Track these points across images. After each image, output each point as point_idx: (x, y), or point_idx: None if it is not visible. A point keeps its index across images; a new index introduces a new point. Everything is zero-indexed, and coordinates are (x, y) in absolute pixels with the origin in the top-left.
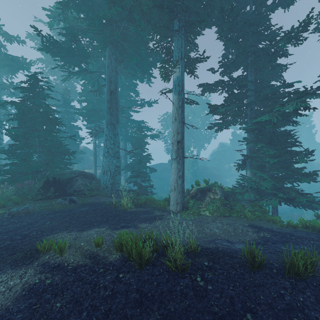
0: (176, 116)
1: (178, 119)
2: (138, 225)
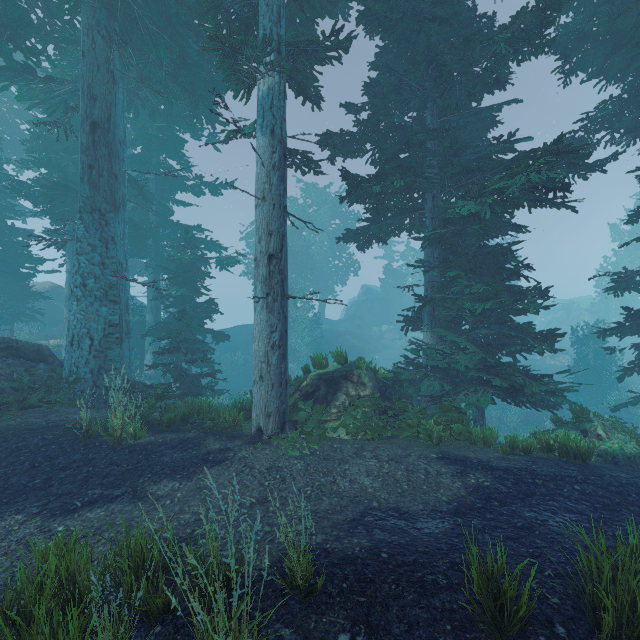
0: (266, 189)
1: (270, 197)
2: (146, 490)
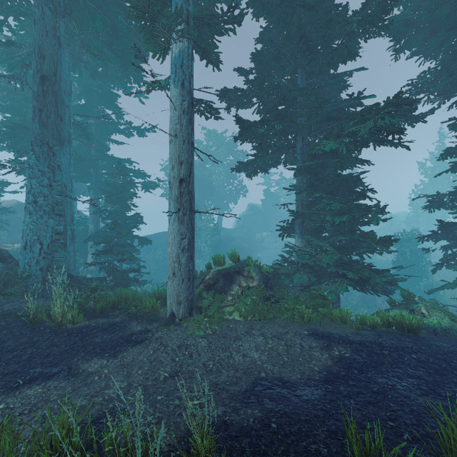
0: (178, 129)
1: (181, 135)
2: (79, 367)
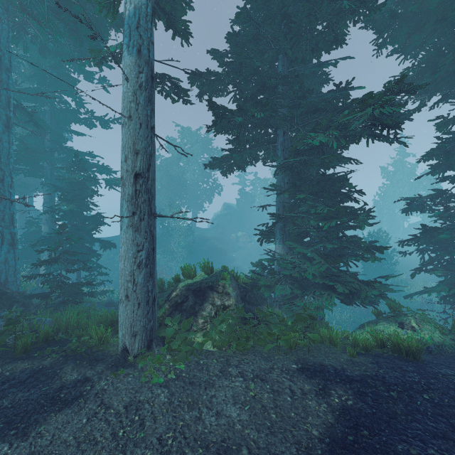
0: (132, 108)
1: (136, 116)
2: None
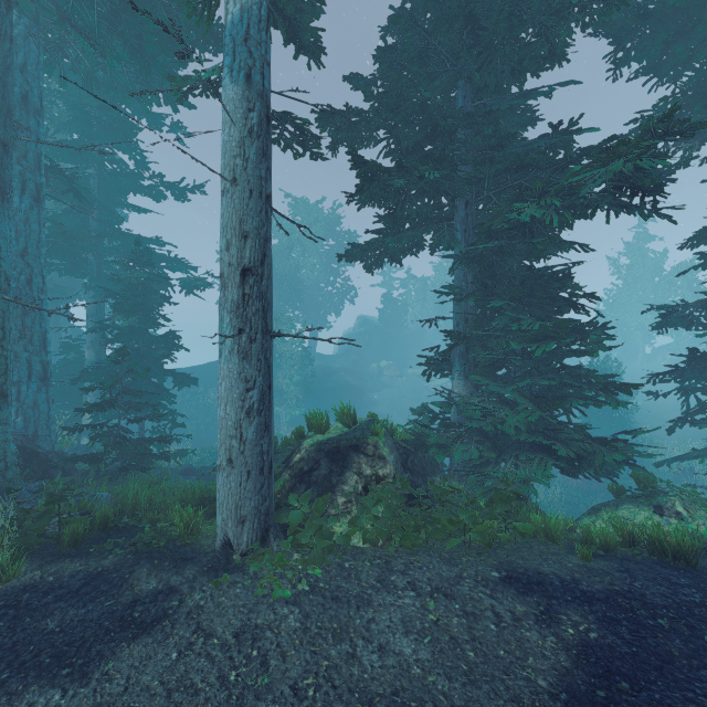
0: (238, 167)
1: (244, 178)
2: None
